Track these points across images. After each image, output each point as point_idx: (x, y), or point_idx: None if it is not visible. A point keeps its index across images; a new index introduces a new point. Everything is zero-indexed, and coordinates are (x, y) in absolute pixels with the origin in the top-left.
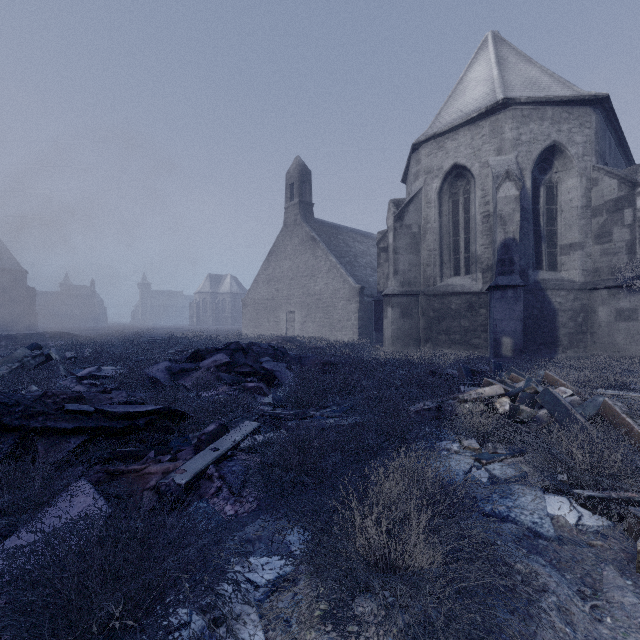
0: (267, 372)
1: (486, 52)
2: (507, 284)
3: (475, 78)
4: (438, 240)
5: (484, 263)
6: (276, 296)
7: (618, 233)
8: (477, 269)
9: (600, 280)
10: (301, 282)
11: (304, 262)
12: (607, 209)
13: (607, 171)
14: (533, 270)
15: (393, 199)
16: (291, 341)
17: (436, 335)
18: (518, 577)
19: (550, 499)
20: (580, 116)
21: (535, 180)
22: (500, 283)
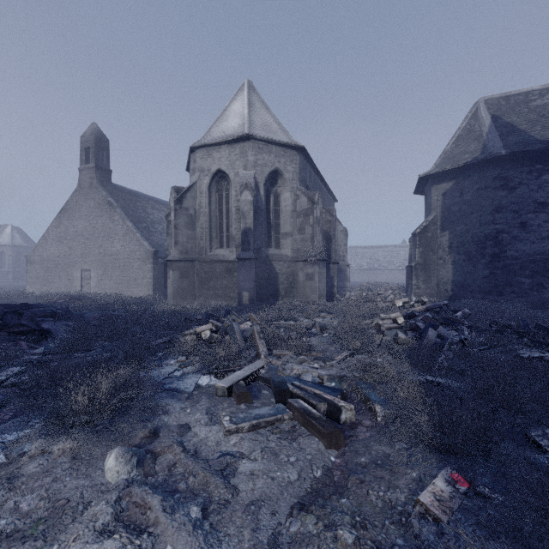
0: (43, 329)
1: (243, 94)
2: (245, 257)
3: (235, 110)
4: (208, 221)
5: (237, 241)
6: (69, 254)
7: (307, 229)
8: (233, 245)
9: (300, 256)
10: (97, 242)
11: (101, 224)
12: (303, 214)
13: (303, 192)
14: (266, 248)
15: (174, 186)
16: (81, 299)
17: (207, 291)
18: (159, 408)
19: (203, 377)
20: (291, 155)
21: (268, 190)
22: (241, 256)
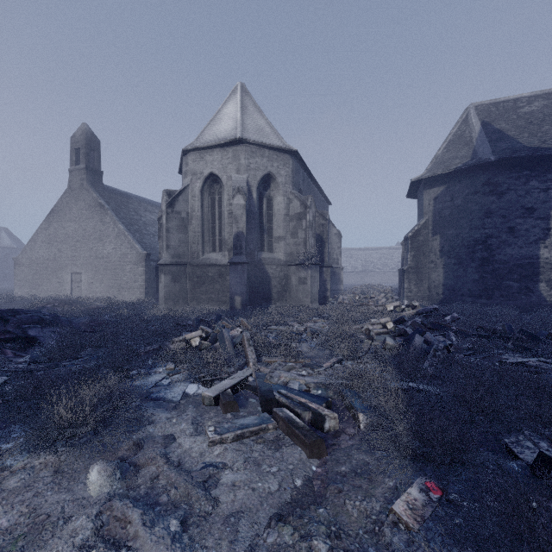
0: (29, 336)
1: (236, 97)
2: (238, 262)
3: (227, 113)
4: (201, 225)
5: (229, 245)
6: (59, 257)
7: (300, 233)
8: (225, 249)
9: (293, 260)
10: (88, 245)
11: (91, 226)
12: (296, 218)
13: (296, 196)
14: (259, 251)
15: (166, 189)
16: (70, 303)
17: (199, 295)
18: (145, 418)
19: (190, 385)
20: (284, 159)
21: (261, 193)
22: (234, 261)
